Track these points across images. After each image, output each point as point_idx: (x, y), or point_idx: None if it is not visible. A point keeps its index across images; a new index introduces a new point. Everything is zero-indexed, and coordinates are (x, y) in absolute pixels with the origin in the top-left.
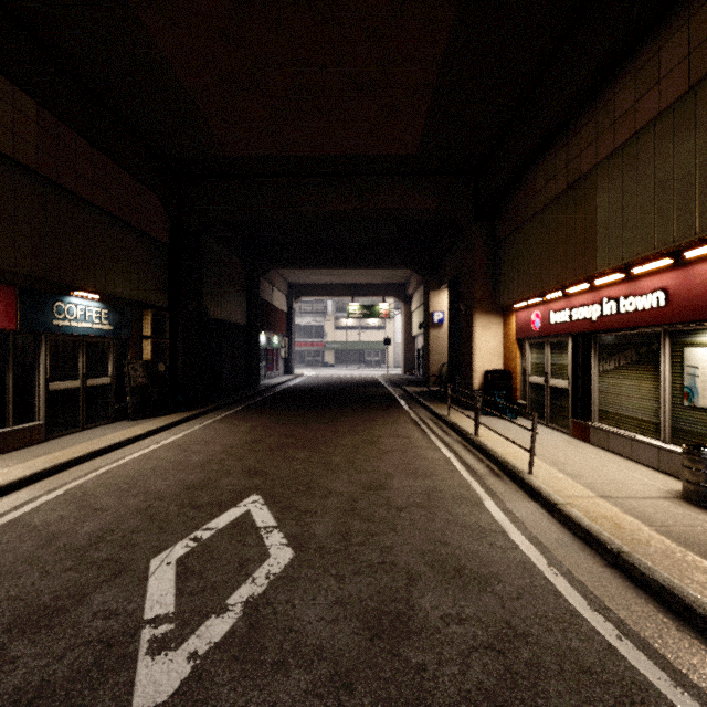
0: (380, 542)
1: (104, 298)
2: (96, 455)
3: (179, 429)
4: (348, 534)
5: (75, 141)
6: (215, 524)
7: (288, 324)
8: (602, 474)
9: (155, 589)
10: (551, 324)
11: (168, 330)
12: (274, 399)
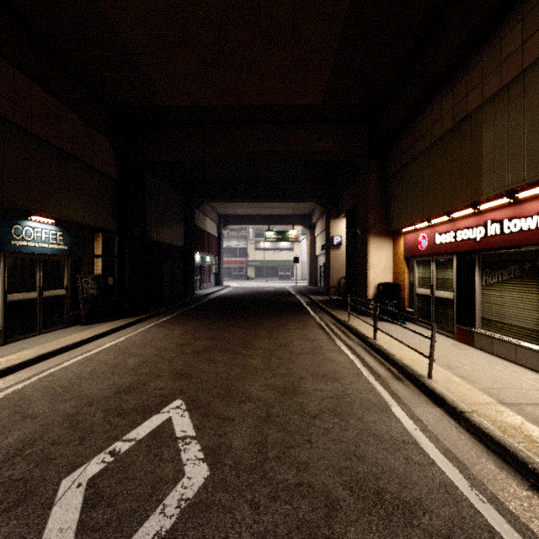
0: (296, 457)
1: (59, 223)
2: (44, 358)
3: (123, 332)
4: (264, 445)
5: (31, 88)
6: (136, 433)
7: (218, 246)
8: (495, 378)
9: (56, 522)
10: (437, 244)
11: (117, 250)
12: (205, 306)
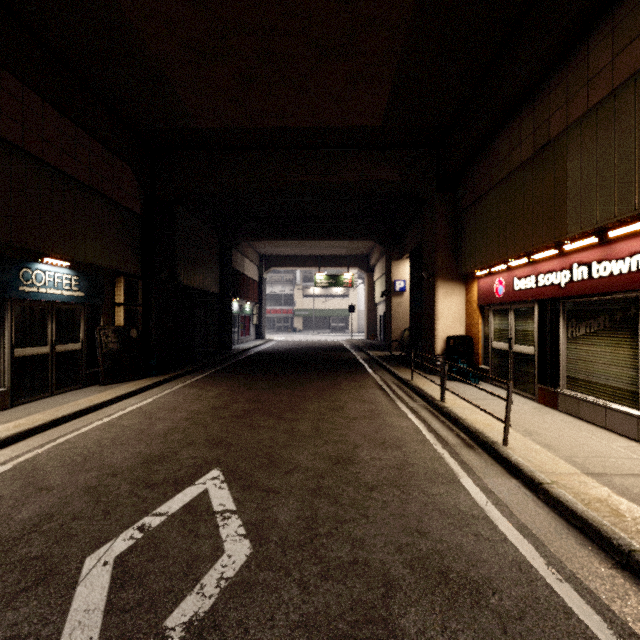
0: (350, 533)
1: (75, 265)
2: (59, 423)
3: (148, 394)
4: (314, 520)
5: (42, 108)
6: (168, 507)
7: (260, 292)
8: (580, 445)
9: (81, 602)
10: (516, 290)
11: (141, 297)
12: (244, 363)
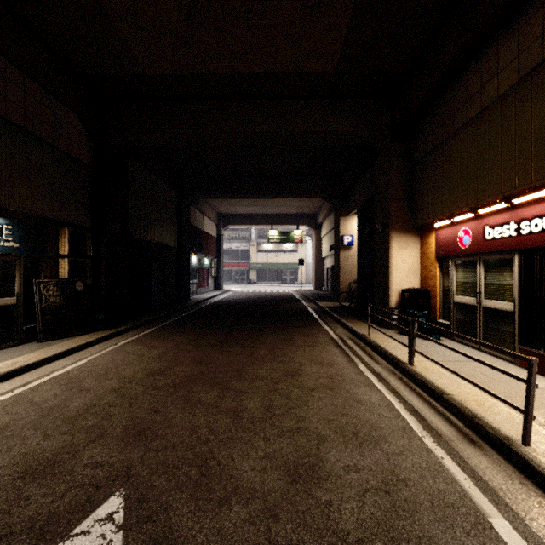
0: None
1: (7, 213)
2: None
3: (87, 352)
4: None
5: None
6: None
7: (218, 247)
8: None
9: None
10: (487, 240)
11: (90, 249)
12: (199, 314)
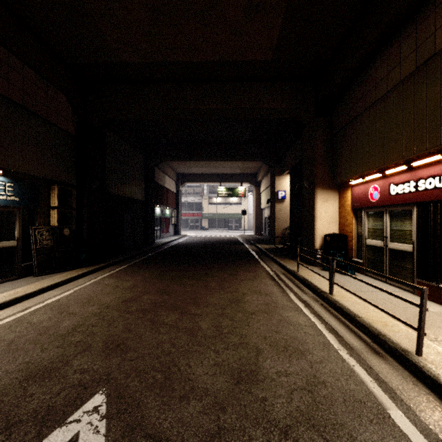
0: None
1: (9, 174)
2: None
3: (73, 284)
4: None
5: None
6: None
7: (177, 201)
8: None
9: None
10: (392, 195)
11: (74, 202)
12: (162, 254)
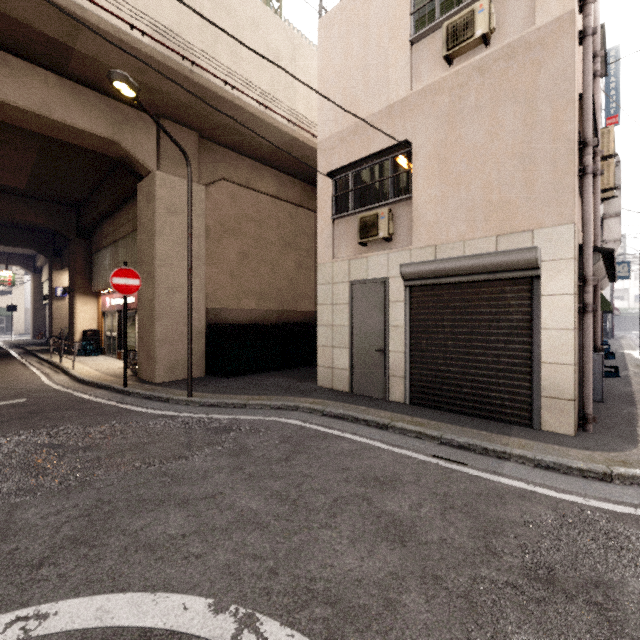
0: None
1: None
2: None
3: None
4: None
5: None
6: None
7: None
8: (108, 366)
9: None
10: (112, 305)
11: None
12: None
